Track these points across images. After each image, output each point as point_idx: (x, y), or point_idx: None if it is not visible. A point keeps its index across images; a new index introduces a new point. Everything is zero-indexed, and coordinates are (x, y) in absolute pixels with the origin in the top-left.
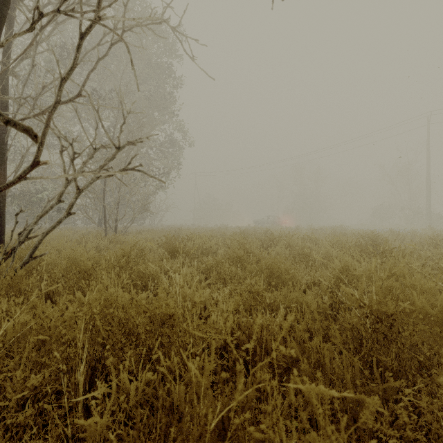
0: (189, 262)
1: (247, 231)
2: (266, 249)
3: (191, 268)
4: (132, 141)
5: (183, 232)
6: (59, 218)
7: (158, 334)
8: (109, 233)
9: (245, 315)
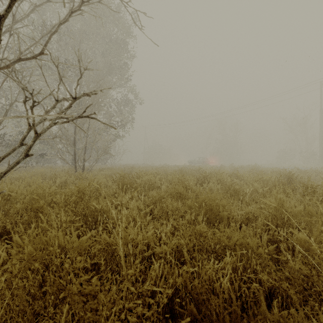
0: (137, 196)
1: (184, 169)
2: (200, 184)
3: (138, 202)
4: (87, 93)
5: (135, 169)
6: (17, 159)
7: (78, 319)
8: (78, 170)
9: (189, 260)
